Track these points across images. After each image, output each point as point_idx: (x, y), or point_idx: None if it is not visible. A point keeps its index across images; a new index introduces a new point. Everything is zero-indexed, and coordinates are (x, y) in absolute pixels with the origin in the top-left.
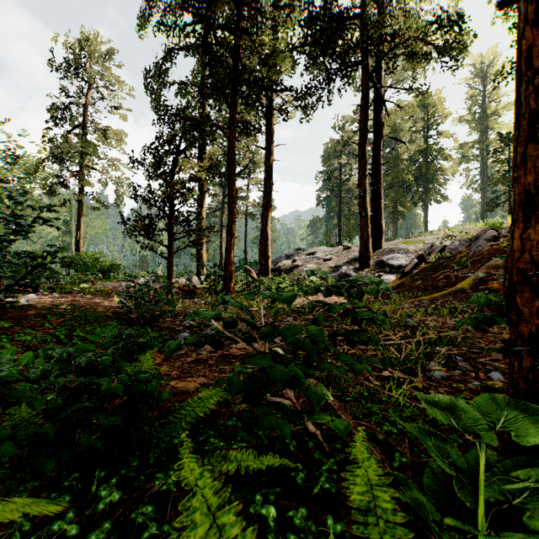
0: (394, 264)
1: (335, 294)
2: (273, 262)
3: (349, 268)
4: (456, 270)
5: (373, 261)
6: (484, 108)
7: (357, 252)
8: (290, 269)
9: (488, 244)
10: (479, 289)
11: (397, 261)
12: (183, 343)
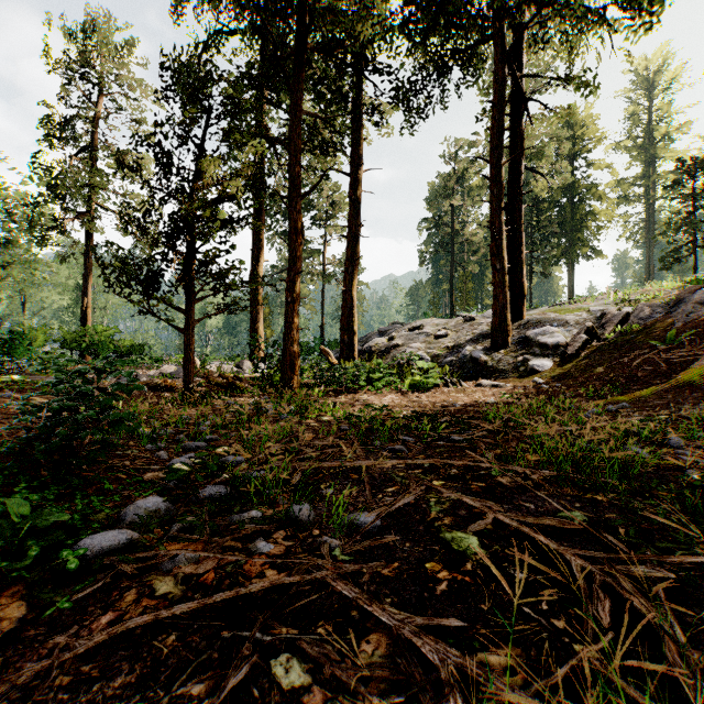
0: (548, 341)
1: None
2: (360, 341)
3: (477, 348)
4: (661, 351)
5: (512, 338)
6: (650, 130)
7: (485, 325)
8: (385, 350)
9: (703, 310)
10: None
11: (552, 338)
12: (119, 542)
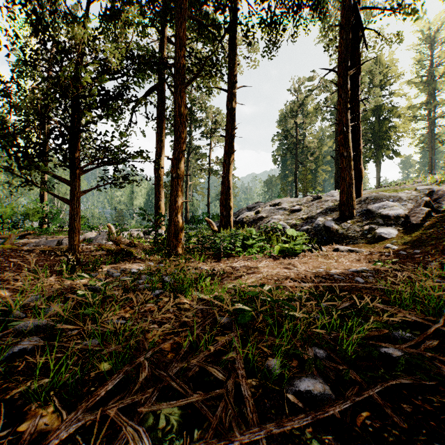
0: (389, 213)
1: None
2: (234, 214)
3: (327, 219)
4: None
5: (356, 211)
6: (431, 71)
7: (330, 201)
8: (253, 220)
9: None
10: None
11: (393, 210)
12: None
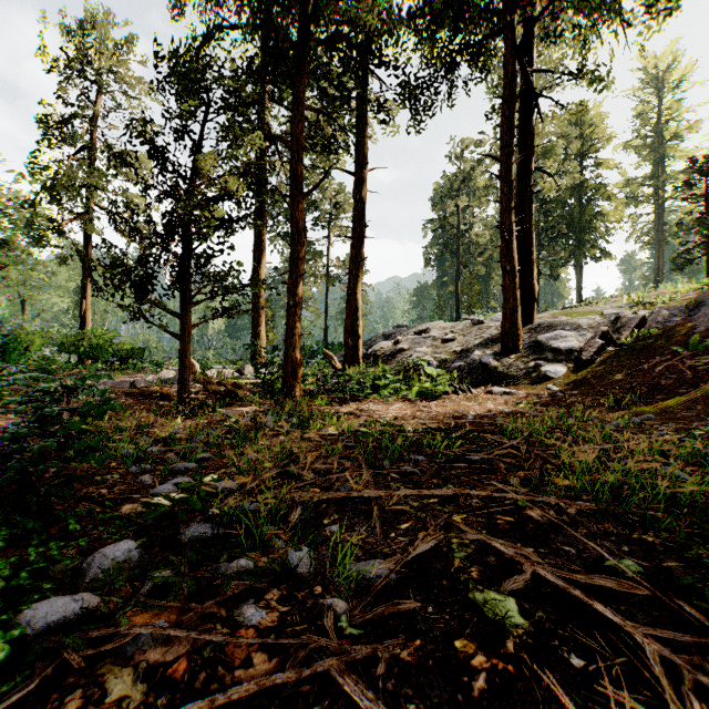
0: (560, 346)
1: None
2: (365, 344)
3: (486, 353)
4: (685, 358)
5: (523, 342)
6: (659, 129)
7: (494, 328)
8: (390, 354)
9: None
10: None
11: (565, 342)
12: (71, 613)
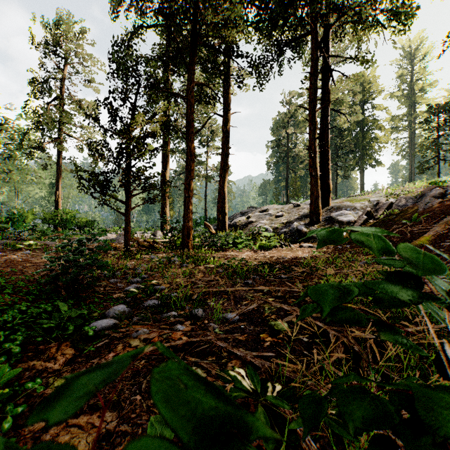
0: (343, 220)
1: (419, 302)
2: (229, 218)
3: (300, 224)
4: (409, 226)
5: (322, 217)
6: (412, 85)
7: (306, 209)
8: (245, 224)
9: (436, 201)
10: (441, 245)
11: (346, 217)
12: (110, 324)
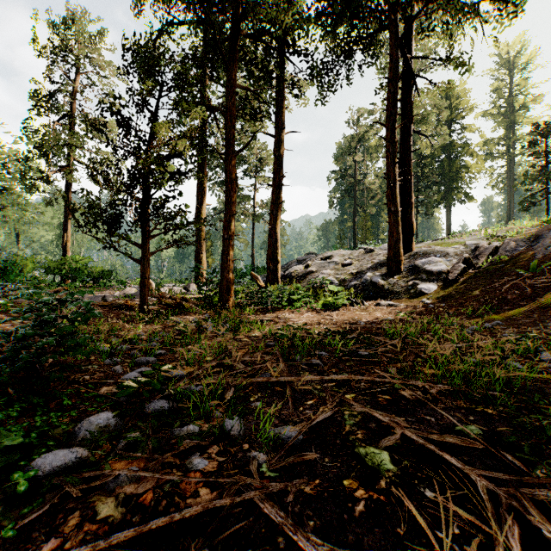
0: (432, 269)
1: None
2: (282, 267)
3: (375, 274)
4: (526, 278)
5: (404, 266)
6: (511, 101)
7: (382, 255)
8: (302, 275)
9: None
10: None
11: (436, 266)
12: (69, 461)
